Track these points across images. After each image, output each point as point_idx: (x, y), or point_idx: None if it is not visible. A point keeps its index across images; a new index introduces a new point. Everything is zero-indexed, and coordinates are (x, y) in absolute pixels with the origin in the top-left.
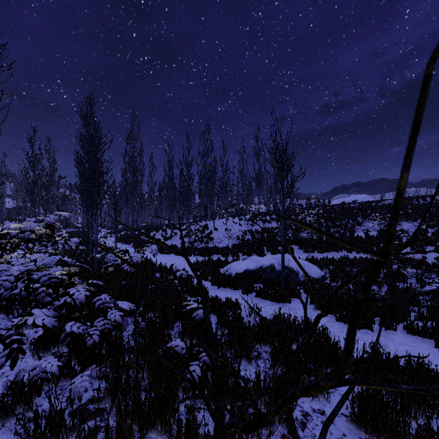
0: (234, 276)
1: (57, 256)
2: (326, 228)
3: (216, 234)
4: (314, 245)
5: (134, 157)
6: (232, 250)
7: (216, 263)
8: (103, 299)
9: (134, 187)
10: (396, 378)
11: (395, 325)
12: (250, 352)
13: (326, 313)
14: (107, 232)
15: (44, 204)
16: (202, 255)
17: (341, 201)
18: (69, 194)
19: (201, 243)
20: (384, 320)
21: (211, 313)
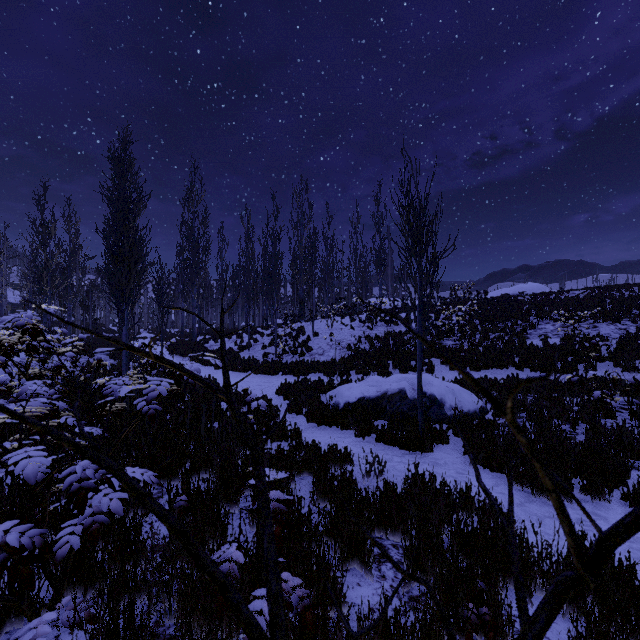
0: (342, 408)
1: (42, 379)
2: (483, 332)
3: (316, 342)
4: (465, 359)
5: (194, 227)
6: (340, 366)
7: (315, 386)
8: (79, 473)
9: (194, 272)
10: (637, 609)
11: (608, 493)
12: (369, 553)
13: (595, 578)
14: (155, 339)
15: (61, 296)
16: (294, 374)
17: (503, 292)
18: (101, 283)
19: (293, 356)
20: (589, 485)
21: (304, 472)
